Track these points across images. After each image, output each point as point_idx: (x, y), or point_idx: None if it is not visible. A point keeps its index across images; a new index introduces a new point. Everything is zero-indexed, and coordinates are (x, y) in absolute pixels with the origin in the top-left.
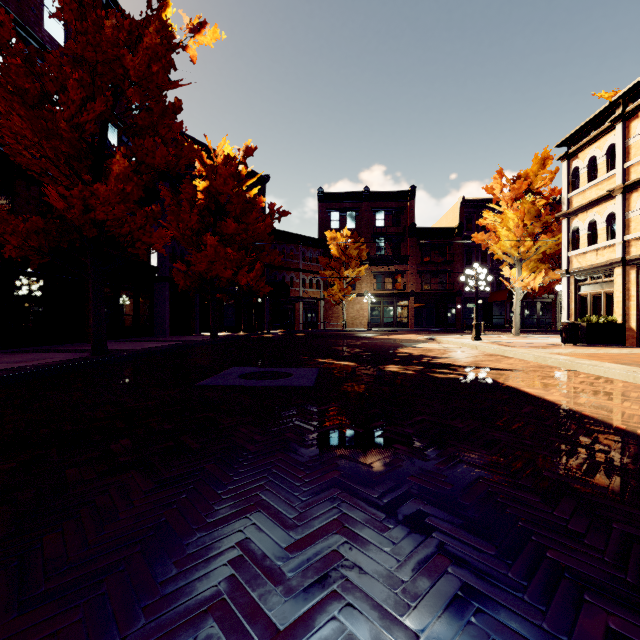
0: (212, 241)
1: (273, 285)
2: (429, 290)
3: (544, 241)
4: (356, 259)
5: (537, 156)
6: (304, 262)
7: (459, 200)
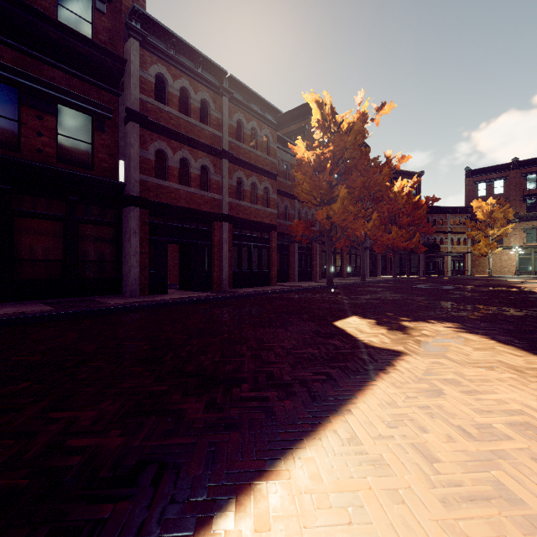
0: (395, 229)
1: (427, 246)
2: None
3: None
4: (502, 220)
5: None
6: (452, 226)
7: None
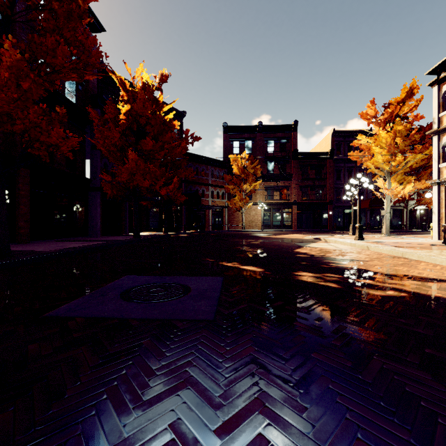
0: (133, 156)
1: (188, 195)
2: (308, 200)
3: (413, 156)
4: (252, 176)
5: (405, 86)
6: (212, 179)
7: (331, 131)
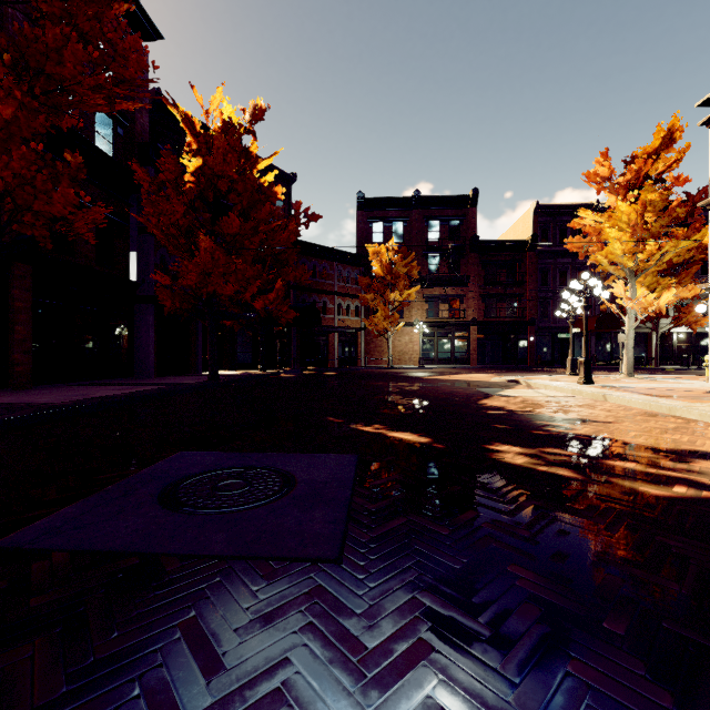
0: (207, 243)
1: (299, 310)
2: (495, 318)
3: (674, 244)
4: (405, 279)
5: (661, 128)
6: (340, 283)
7: (532, 206)
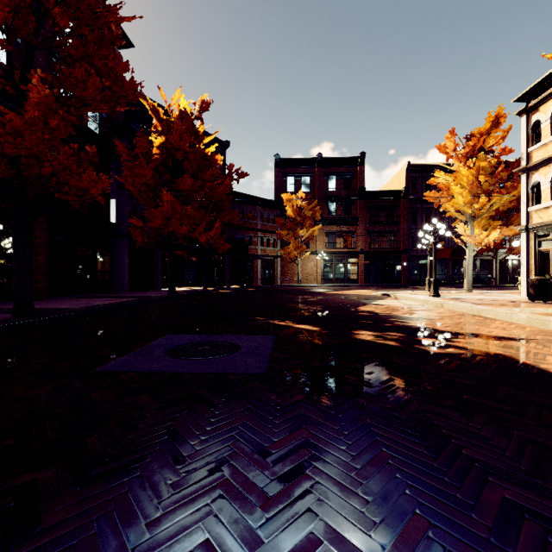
0: (168, 197)
1: (232, 243)
2: (377, 248)
3: (499, 198)
4: (310, 219)
5: (490, 114)
6: (262, 222)
7: (405, 165)
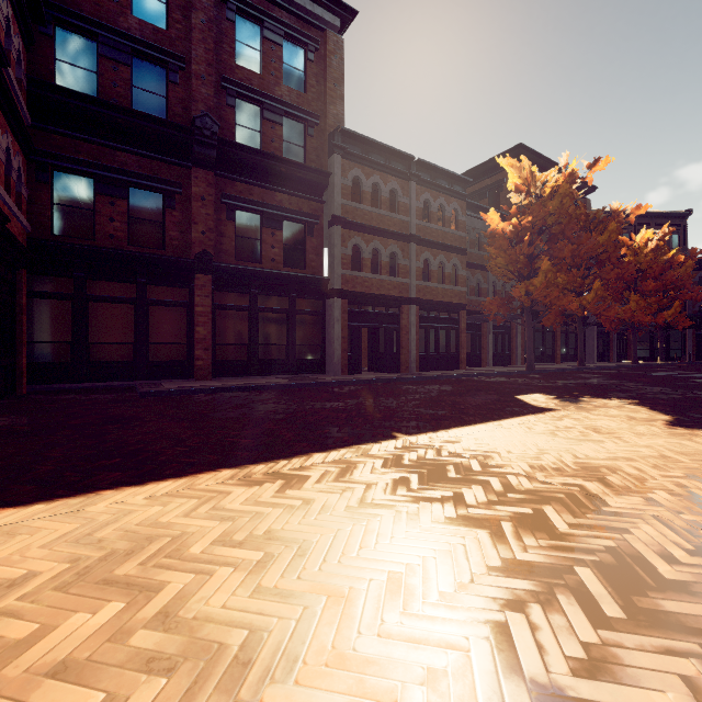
0: (634, 298)
1: (695, 319)
2: None
3: None
4: None
5: None
6: None
7: None
